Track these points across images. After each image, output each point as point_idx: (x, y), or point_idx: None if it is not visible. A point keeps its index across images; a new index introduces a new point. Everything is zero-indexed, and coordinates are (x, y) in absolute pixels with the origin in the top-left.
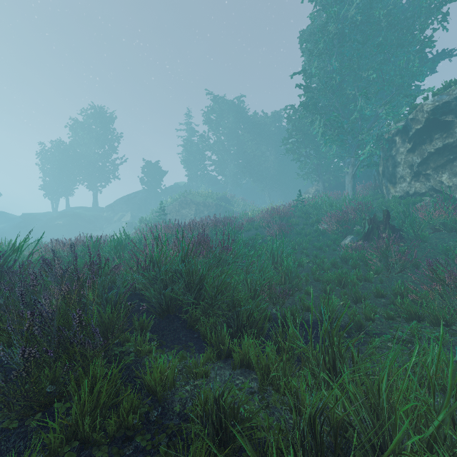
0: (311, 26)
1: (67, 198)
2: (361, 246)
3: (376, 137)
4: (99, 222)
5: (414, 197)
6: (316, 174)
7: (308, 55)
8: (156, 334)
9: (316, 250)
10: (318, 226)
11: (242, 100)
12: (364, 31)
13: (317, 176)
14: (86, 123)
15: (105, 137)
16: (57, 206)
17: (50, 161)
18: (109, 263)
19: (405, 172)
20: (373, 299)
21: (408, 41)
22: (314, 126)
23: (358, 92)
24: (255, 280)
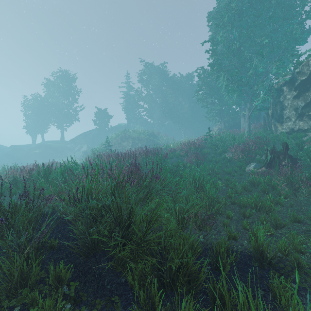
0: (216, 7)
1: (42, 135)
2: (265, 172)
3: (268, 87)
4: (65, 151)
5: (298, 133)
6: (219, 117)
7: (214, 28)
8: (77, 281)
9: (226, 175)
10: (225, 155)
11: (165, 65)
12: (257, 8)
13: (219, 118)
14: (56, 82)
15: (69, 92)
16: (35, 140)
17: (30, 108)
18: (56, 187)
19: (291, 114)
20: (290, 224)
21: (291, 14)
22: (219, 81)
23: (253, 54)
24: (182, 207)
